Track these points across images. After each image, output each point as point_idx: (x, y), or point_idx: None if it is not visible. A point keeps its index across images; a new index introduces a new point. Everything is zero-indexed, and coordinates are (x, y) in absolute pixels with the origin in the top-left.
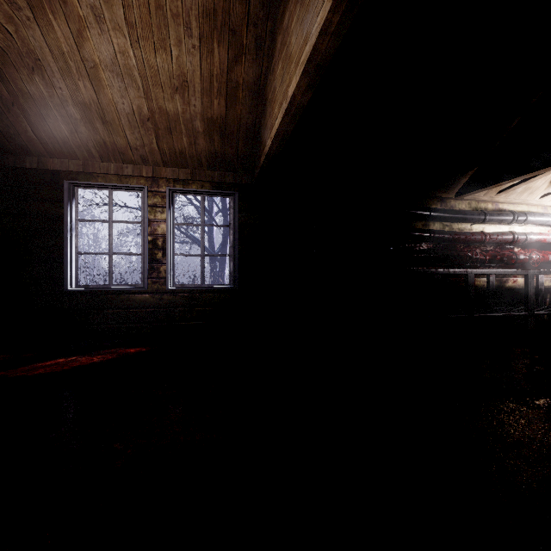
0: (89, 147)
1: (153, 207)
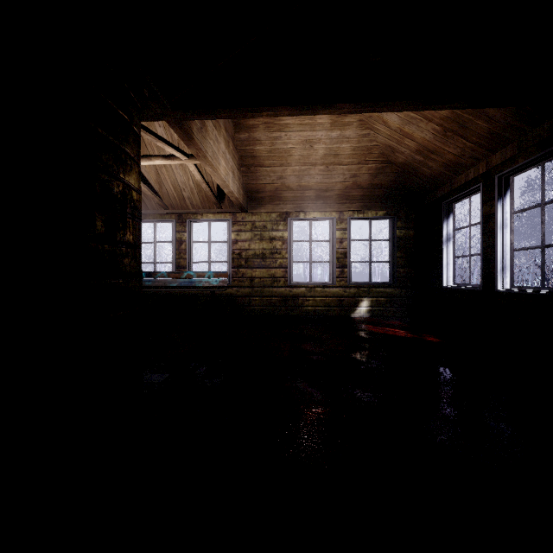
0: (443, 172)
1: (486, 202)
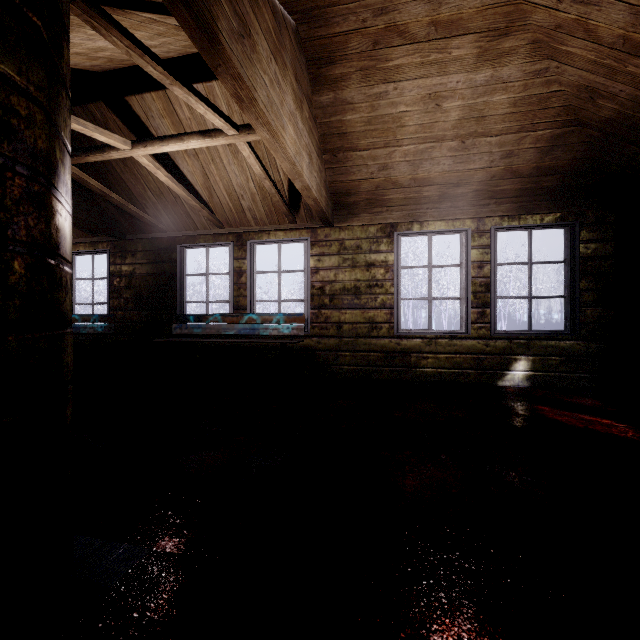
0: None
1: None
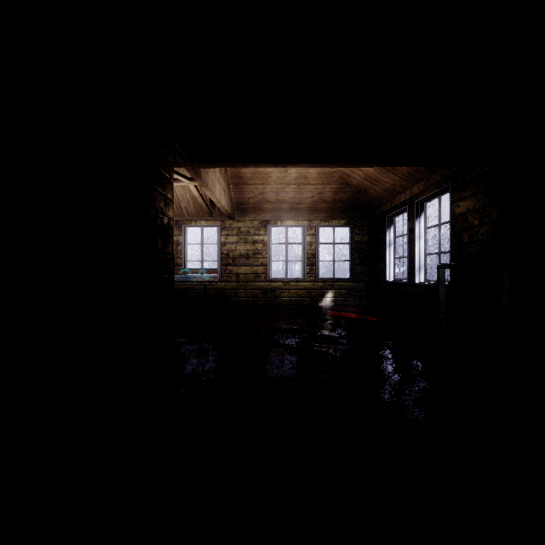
0: (385, 194)
1: (410, 219)
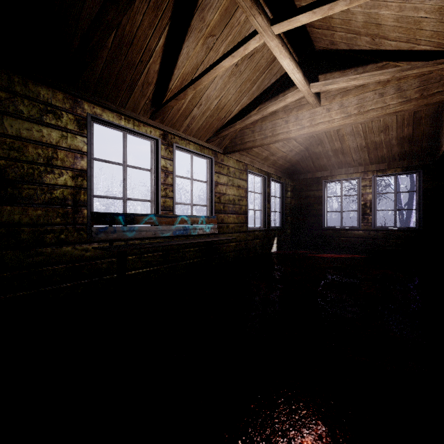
0: (334, 165)
1: (364, 186)
